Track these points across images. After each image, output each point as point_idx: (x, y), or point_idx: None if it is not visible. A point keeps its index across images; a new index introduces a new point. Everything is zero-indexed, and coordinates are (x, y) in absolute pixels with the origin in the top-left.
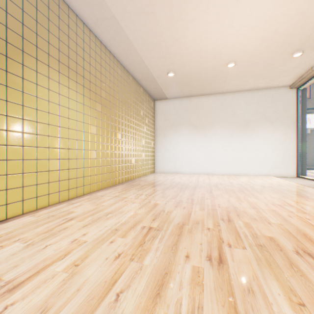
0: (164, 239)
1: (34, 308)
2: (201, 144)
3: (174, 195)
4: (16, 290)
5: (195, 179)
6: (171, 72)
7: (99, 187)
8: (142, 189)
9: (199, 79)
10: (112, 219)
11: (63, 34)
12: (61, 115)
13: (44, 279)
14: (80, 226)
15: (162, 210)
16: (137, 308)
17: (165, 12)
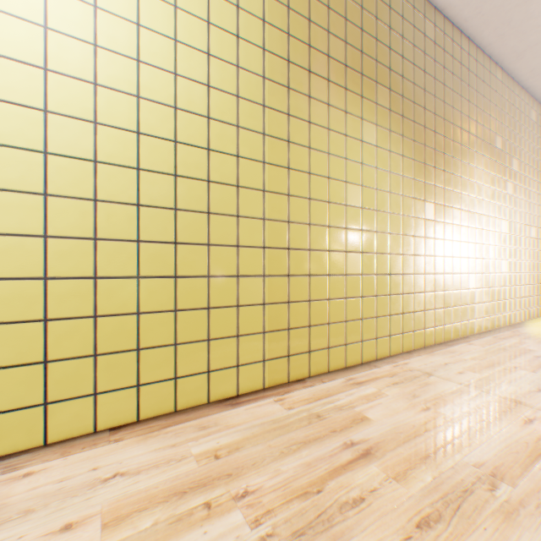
0: None
1: None
2: None
3: None
4: None
5: None
6: None
7: (509, 320)
8: None
9: None
10: None
11: (477, 96)
12: (475, 211)
13: None
14: None
15: None
16: None
17: None
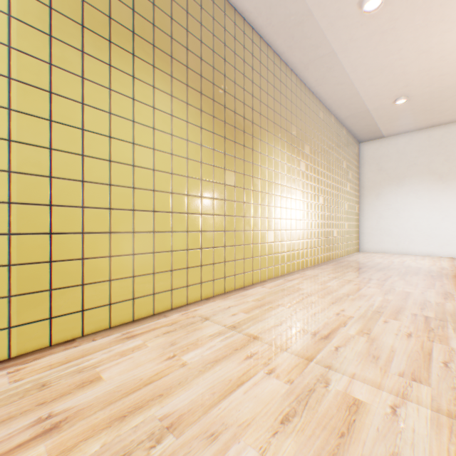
0: None
1: (362, 353)
2: (455, 206)
3: (426, 283)
4: (329, 339)
5: (446, 264)
6: (402, 97)
7: (303, 265)
8: (362, 272)
9: (455, 97)
10: (358, 300)
11: (275, 91)
12: (274, 181)
13: (345, 337)
14: (328, 303)
15: (424, 300)
16: None
17: (414, 21)
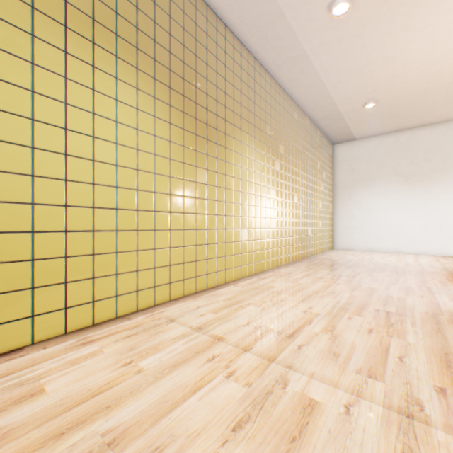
0: (416, 325)
1: (324, 351)
2: (418, 206)
3: (391, 279)
4: (294, 338)
5: (410, 261)
6: (371, 102)
7: (277, 263)
8: (334, 269)
9: (419, 104)
10: (327, 297)
11: (249, 90)
12: (248, 180)
13: (309, 335)
14: (297, 300)
15: (387, 296)
16: (431, 371)
17: (380, 28)
